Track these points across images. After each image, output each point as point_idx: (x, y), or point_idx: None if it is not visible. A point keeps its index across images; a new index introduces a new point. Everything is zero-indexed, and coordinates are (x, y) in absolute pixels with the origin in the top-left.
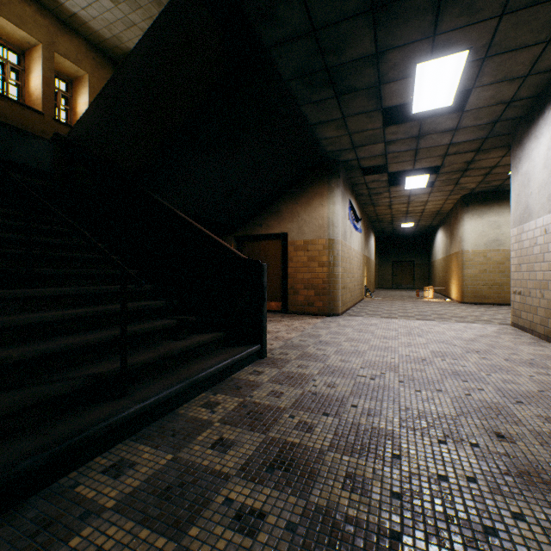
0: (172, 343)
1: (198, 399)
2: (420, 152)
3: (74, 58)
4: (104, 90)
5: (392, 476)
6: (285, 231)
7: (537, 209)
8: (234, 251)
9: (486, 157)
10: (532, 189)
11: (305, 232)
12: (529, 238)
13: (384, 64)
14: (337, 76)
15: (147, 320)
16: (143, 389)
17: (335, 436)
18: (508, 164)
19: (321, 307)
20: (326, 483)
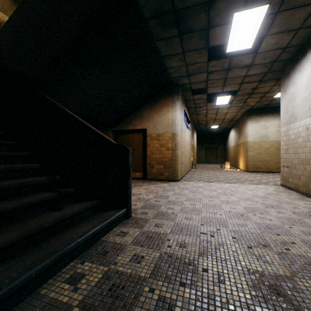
0: (48, 215)
1: (65, 271)
2: (227, 81)
3: (1, 7)
4: (11, 19)
5: None
6: (145, 127)
7: (301, 115)
8: (107, 138)
9: (264, 86)
10: (297, 103)
11: (157, 128)
12: (294, 133)
13: (213, 11)
14: (181, 18)
15: (29, 194)
16: None
17: None
18: (275, 91)
19: (168, 176)
20: None
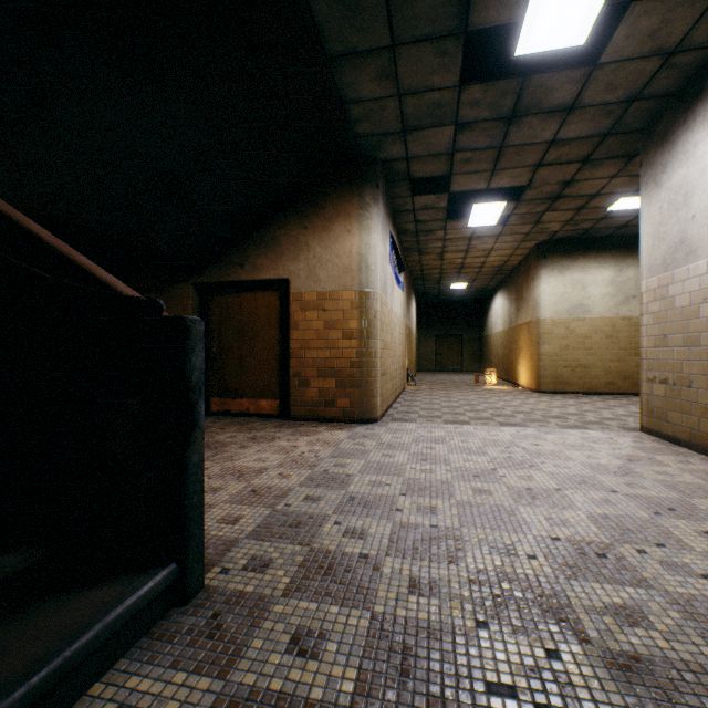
0: None
1: None
2: (505, 155)
3: None
4: None
5: None
6: (285, 275)
7: None
8: (102, 279)
9: (592, 177)
10: (698, 209)
11: (319, 277)
12: (688, 290)
13: None
14: None
15: None
16: None
17: None
18: (613, 193)
19: (348, 408)
20: None
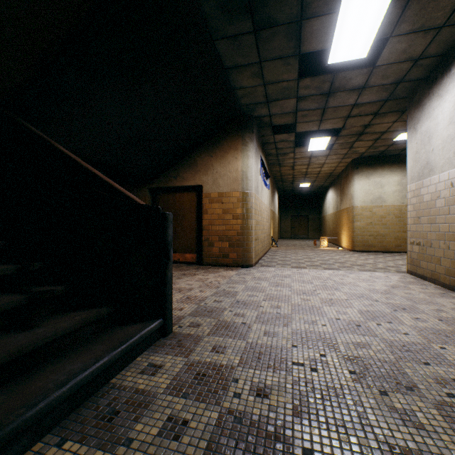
0: None
1: None
2: (327, 112)
3: None
4: None
5: None
6: (200, 183)
7: (441, 164)
8: (129, 196)
9: (381, 122)
10: (434, 146)
11: (219, 184)
12: (430, 192)
13: None
14: None
15: None
16: None
17: None
18: (396, 130)
19: (235, 259)
20: None
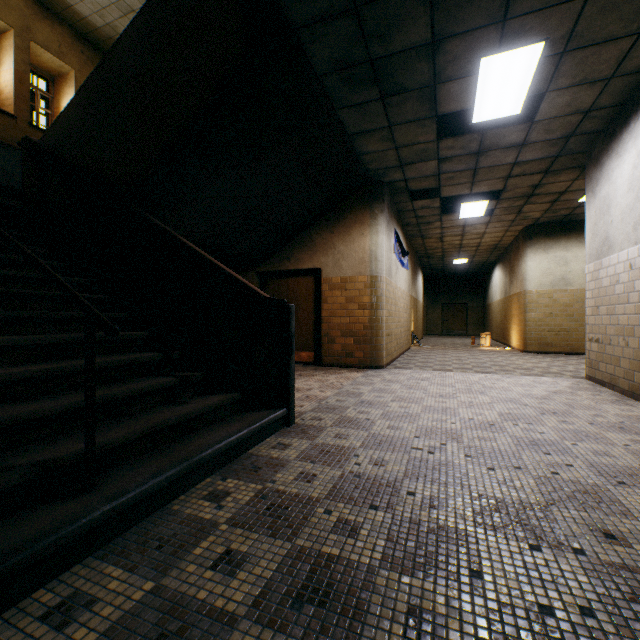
0: (168, 410)
1: (200, 488)
2: (479, 173)
3: (56, 49)
4: (88, 83)
5: (474, 610)
6: (318, 266)
7: (620, 240)
8: (253, 289)
9: (555, 181)
10: (613, 217)
11: (342, 267)
12: (609, 274)
13: (441, 56)
14: (384, 71)
15: (136, 379)
16: (120, 478)
17: (388, 541)
18: (579, 190)
19: (362, 358)
20: (380, 626)
